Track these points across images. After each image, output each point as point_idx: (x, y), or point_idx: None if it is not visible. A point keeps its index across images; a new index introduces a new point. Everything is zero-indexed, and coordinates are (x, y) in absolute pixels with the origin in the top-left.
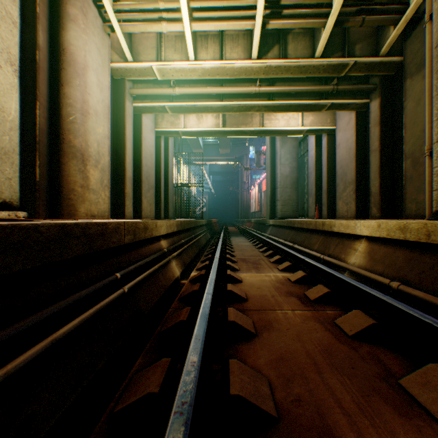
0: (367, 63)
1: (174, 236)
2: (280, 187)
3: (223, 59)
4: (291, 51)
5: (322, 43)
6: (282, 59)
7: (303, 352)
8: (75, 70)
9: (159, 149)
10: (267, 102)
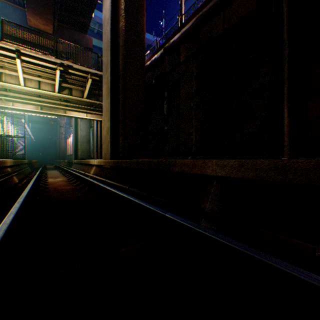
0: None
1: (12, 167)
2: (81, 142)
3: (41, 89)
4: (74, 93)
5: (86, 95)
6: (70, 95)
7: (59, 185)
8: None
9: None
10: (66, 108)
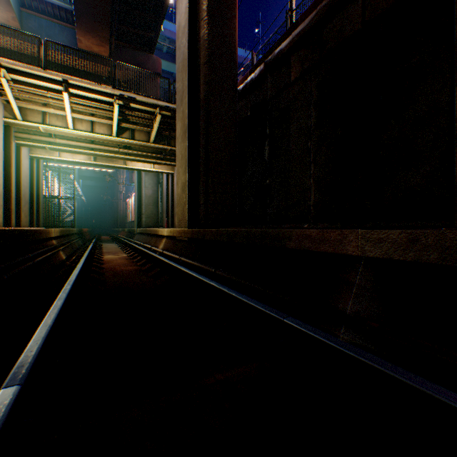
0: None
1: (58, 239)
2: (146, 204)
3: (94, 132)
4: (137, 136)
5: (153, 138)
6: (132, 139)
7: (118, 264)
8: None
9: (32, 169)
10: (126, 157)
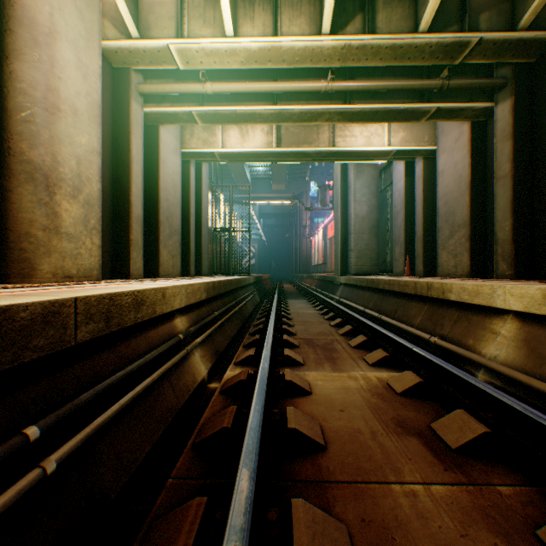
0: (498, 42)
1: (201, 307)
2: (355, 232)
3: (278, 36)
4: (381, 23)
5: (432, 6)
6: (368, 36)
7: None
8: (31, 34)
9: (187, 179)
10: (343, 107)
